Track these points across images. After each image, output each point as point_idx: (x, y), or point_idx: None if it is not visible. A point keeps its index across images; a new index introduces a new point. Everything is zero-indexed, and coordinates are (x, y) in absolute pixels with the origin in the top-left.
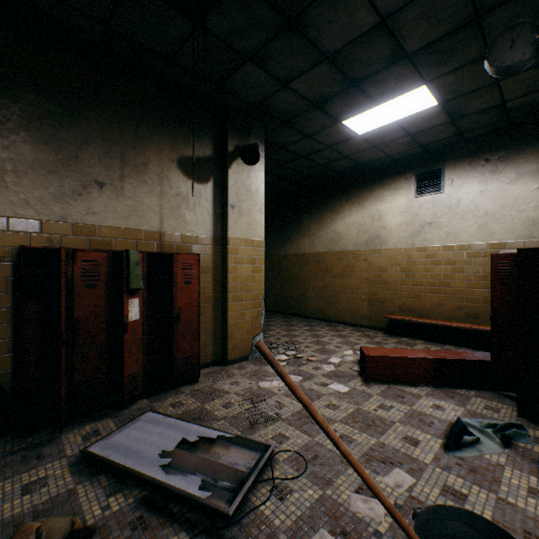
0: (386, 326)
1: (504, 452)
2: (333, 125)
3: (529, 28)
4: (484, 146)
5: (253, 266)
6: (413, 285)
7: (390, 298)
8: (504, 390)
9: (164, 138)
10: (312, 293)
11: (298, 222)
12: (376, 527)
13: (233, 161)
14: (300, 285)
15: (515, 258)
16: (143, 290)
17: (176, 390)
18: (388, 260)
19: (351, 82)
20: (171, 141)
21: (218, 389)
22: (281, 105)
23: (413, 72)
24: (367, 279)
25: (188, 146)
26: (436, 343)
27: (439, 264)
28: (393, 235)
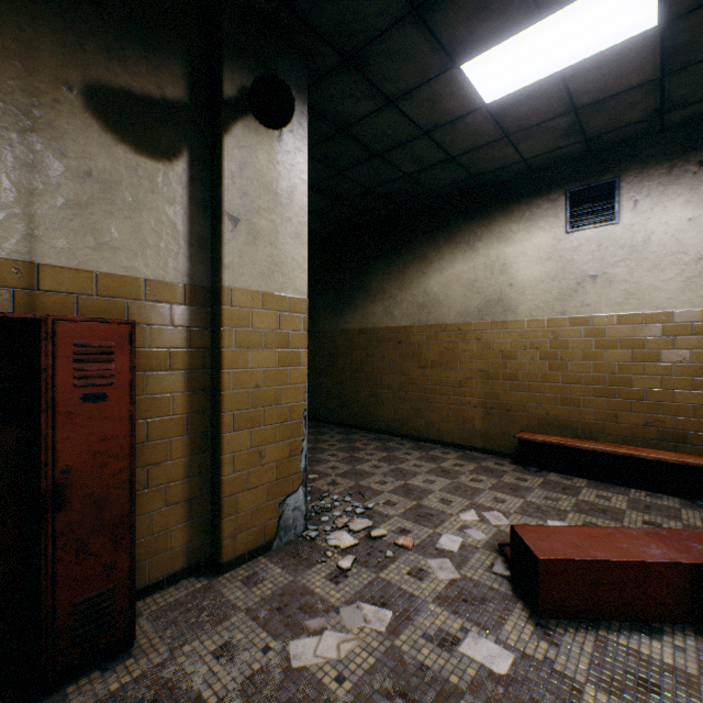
0: (514, 450)
1: None
2: (443, 73)
3: None
4: (697, 138)
5: (283, 351)
6: (563, 381)
7: (522, 403)
8: None
9: (41, 21)
10: (389, 393)
11: (365, 278)
12: None
13: (236, 119)
14: (368, 379)
15: None
16: None
17: (51, 701)
18: (519, 340)
19: None
20: (64, 34)
21: (174, 687)
22: (342, 1)
23: None
24: (482, 370)
25: (117, 63)
26: (610, 484)
27: (611, 346)
28: (528, 297)
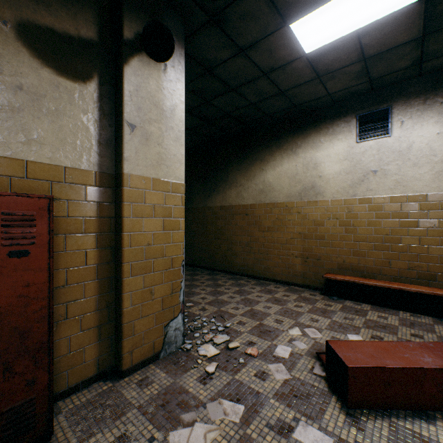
0: (322, 285)
1: None
2: (278, 30)
3: None
4: None
5: (167, 220)
6: (354, 240)
7: (327, 255)
8: None
9: None
10: (240, 248)
11: (224, 173)
12: None
13: (133, 55)
14: (226, 239)
15: None
16: None
17: None
18: (325, 213)
19: None
20: None
21: None
22: None
23: None
24: (301, 233)
25: (43, 8)
26: (386, 308)
27: (386, 217)
28: (331, 185)
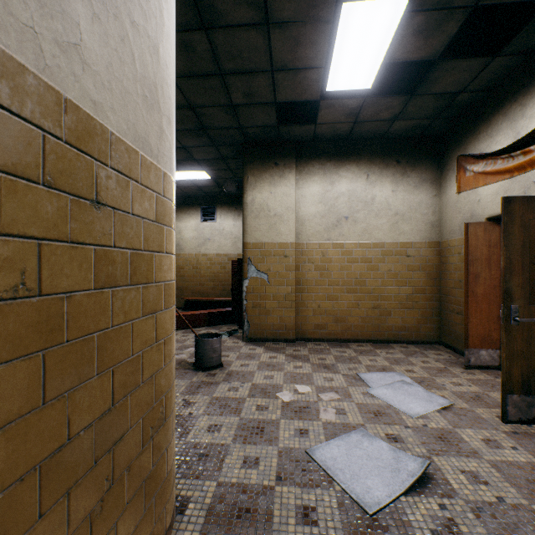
0: (184, 305)
1: (229, 337)
2: None
3: (235, 181)
4: (235, 200)
5: None
6: (200, 277)
7: (186, 287)
8: (237, 323)
9: None
10: None
11: None
12: (184, 358)
13: None
14: None
15: (237, 263)
16: None
17: None
18: (185, 261)
19: None
20: None
21: None
22: None
23: (198, 165)
24: None
25: None
26: None
27: (214, 264)
28: (188, 245)
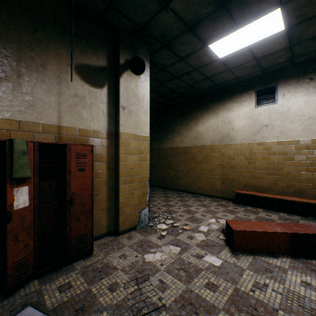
0: (234, 197)
1: None
2: (201, 48)
3: None
4: (309, 68)
5: (140, 156)
6: (254, 169)
7: (237, 178)
8: None
9: (62, 45)
10: (182, 174)
11: (172, 126)
12: None
13: (124, 71)
14: (173, 168)
15: None
16: (34, 177)
17: (69, 266)
18: (236, 152)
19: (221, 2)
20: (69, 48)
21: (107, 264)
22: (162, 27)
23: None
24: (220, 164)
25: (85, 56)
26: (273, 211)
27: (273, 154)
28: (239, 134)
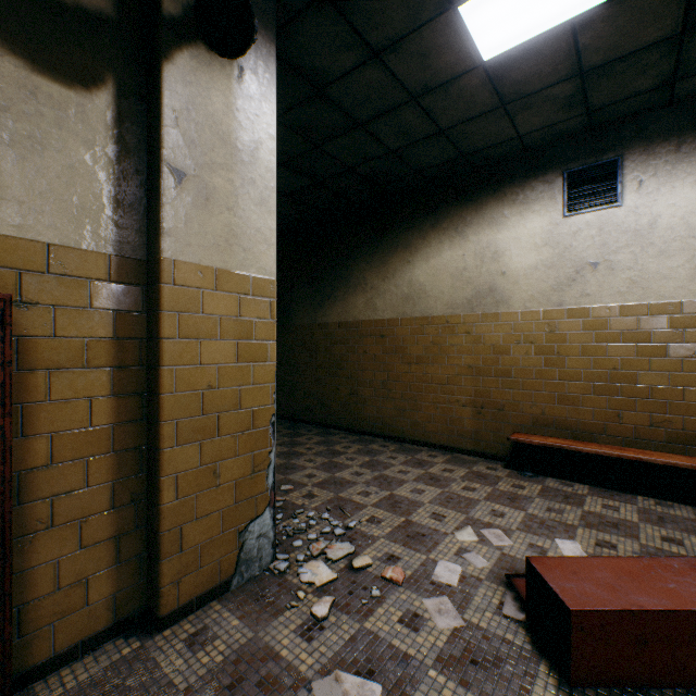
0: (507, 453)
1: None
2: (438, 16)
3: None
4: None
5: (244, 343)
6: (560, 378)
7: (515, 402)
8: None
9: None
10: (371, 391)
11: (346, 268)
12: None
13: (181, 45)
14: (349, 376)
15: None
16: None
17: None
18: (512, 333)
19: None
20: None
21: None
22: None
23: None
24: (471, 366)
25: None
26: (614, 491)
27: (613, 339)
28: (522, 287)
